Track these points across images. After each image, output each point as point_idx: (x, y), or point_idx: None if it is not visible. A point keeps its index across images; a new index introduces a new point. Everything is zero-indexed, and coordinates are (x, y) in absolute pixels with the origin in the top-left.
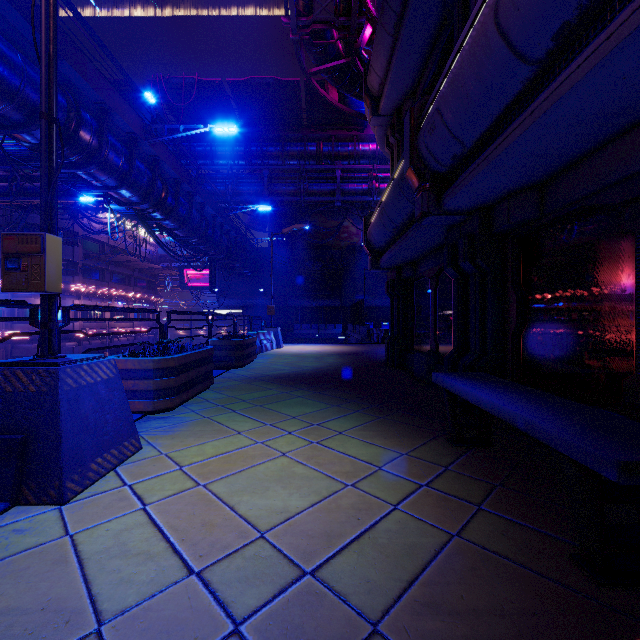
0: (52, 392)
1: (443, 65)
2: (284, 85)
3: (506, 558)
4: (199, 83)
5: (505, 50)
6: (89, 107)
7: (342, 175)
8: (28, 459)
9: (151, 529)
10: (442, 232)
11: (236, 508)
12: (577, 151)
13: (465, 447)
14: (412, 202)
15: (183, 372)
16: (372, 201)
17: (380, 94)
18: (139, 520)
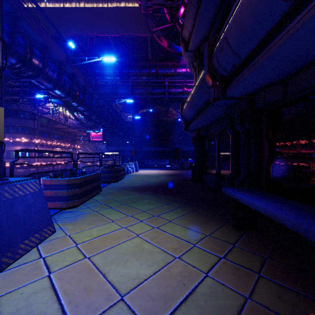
0: None
1: (223, 22)
2: (139, 38)
3: None
4: (96, 37)
5: None
6: (38, 47)
7: (169, 84)
8: None
9: (50, 293)
10: (224, 110)
11: (107, 275)
12: (311, 57)
13: (242, 230)
14: (208, 94)
15: (83, 186)
16: (184, 97)
17: (189, 40)
18: (44, 285)
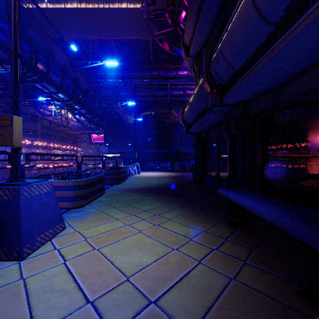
0: (16, 200)
1: (222, 30)
2: (141, 41)
3: (261, 293)
4: (98, 40)
5: (258, 17)
6: (42, 52)
7: (170, 87)
8: (3, 236)
9: (67, 275)
10: (222, 115)
11: (114, 263)
12: (295, 72)
13: (235, 227)
14: (206, 100)
15: (89, 187)
16: (185, 100)
17: (190, 45)
18: (61, 270)
